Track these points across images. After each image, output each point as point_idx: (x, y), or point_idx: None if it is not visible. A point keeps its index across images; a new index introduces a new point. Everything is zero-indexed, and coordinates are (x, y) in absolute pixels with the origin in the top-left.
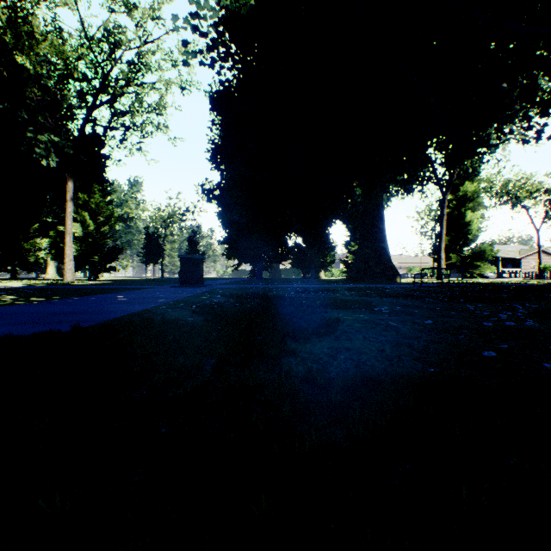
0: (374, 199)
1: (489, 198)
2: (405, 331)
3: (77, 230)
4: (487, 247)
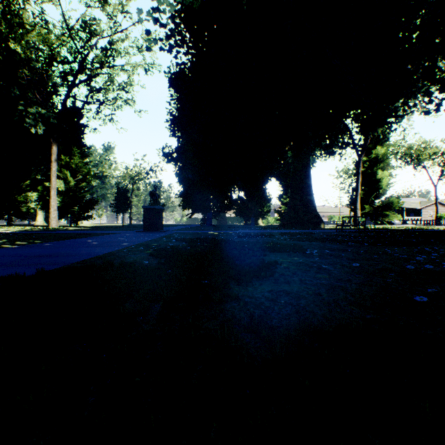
0: (302, 160)
1: (395, 160)
2: (336, 274)
3: (60, 185)
4: (395, 199)
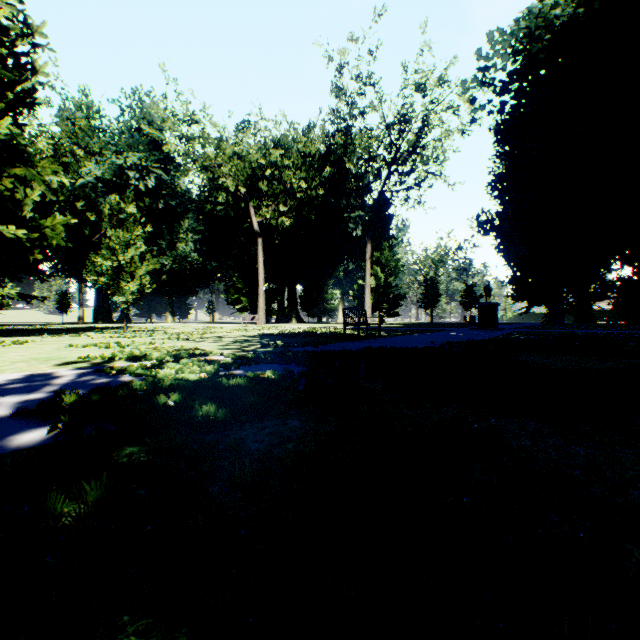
0: None
1: None
2: None
3: (371, 282)
4: None
